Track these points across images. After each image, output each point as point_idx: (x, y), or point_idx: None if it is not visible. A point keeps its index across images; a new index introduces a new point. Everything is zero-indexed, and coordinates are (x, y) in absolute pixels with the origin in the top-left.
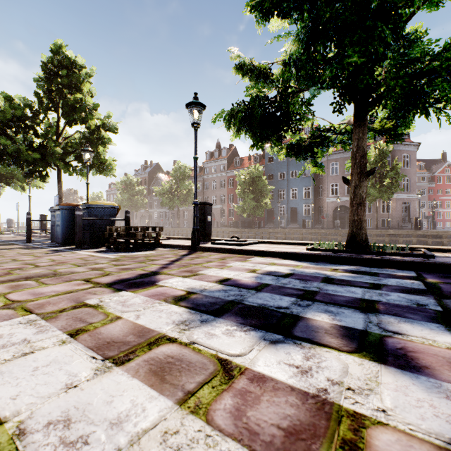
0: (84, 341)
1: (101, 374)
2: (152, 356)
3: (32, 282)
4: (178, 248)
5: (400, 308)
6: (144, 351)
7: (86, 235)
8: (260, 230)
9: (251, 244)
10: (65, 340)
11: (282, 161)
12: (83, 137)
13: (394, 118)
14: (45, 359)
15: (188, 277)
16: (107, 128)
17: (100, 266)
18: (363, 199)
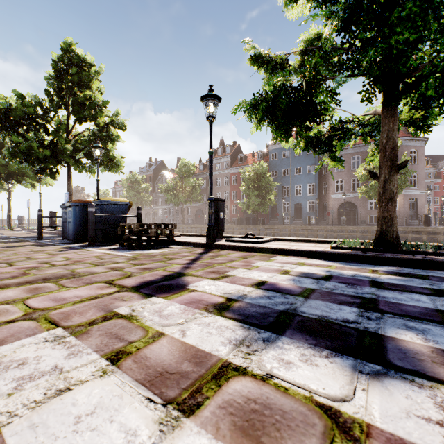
0: (130, 370)
1: (169, 432)
2: (227, 398)
3: (51, 284)
4: (192, 245)
5: None
6: (213, 389)
7: (98, 231)
8: (265, 227)
9: (267, 242)
10: (106, 369)
11: (286, 157)
12: (92, 134)
13: (421, 108)
14: (87, 402)
15: (218, 279)
16: (115, 125)
17: (118, 265)
18: (393, 194)
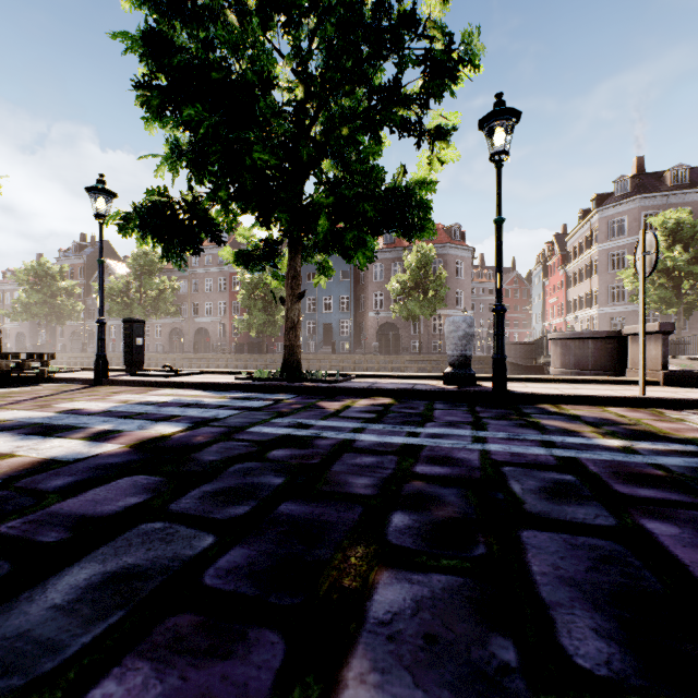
0: None
1: None
2: None
3: None
4: (77, 382)
5: (192, 418)
6: None
7: None
8: (274, 357)
9: (187, 375)
10: None
11: None
12: None
13: None
14: None
15: (29, 410)
16: None
17: None
18: (295, 323)
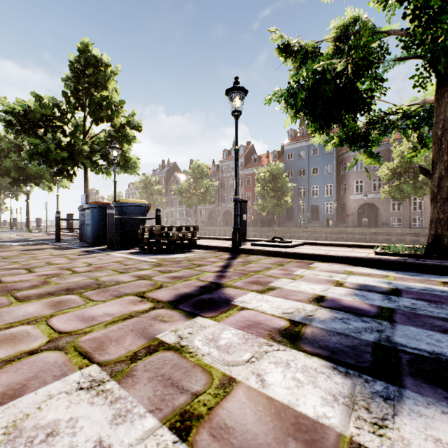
0: None
1: None
2: None
3: (76, 297)
4: (216, 249)
5: None
6: None
7: (116, 234)
8: (280, 229)
9: (297, 246)
10: None
11: (303, 157)
12: (109, 135)
13: None
14: None
15: (264, 292)
16: (131, 126)
17: (144, 272)
18: None
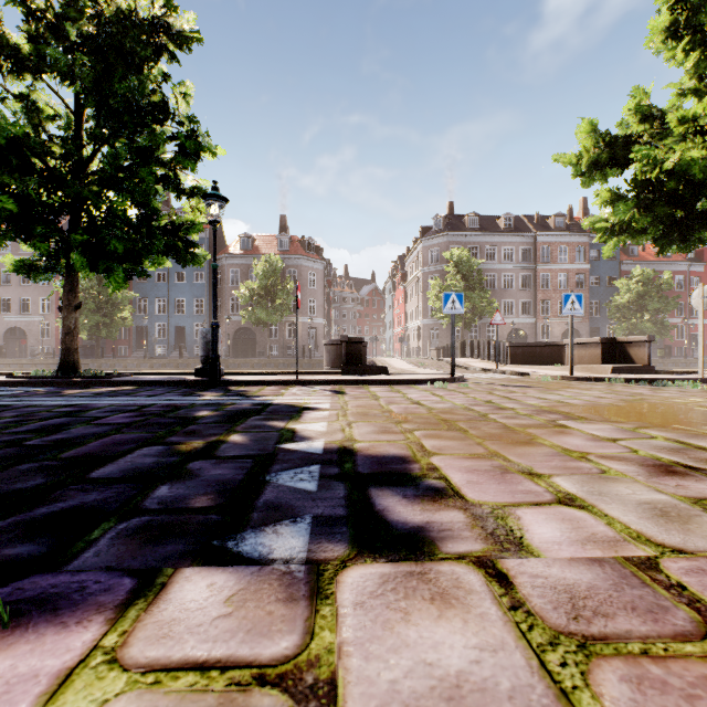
0: None
1: None
2: None
3: None
4: None
5: None
6: None
7: None
8: (110, 361)
9: None
10: None
11: None
12: None
13: None
14: None
15: None
16: None
17: None
18: (72, 329)
